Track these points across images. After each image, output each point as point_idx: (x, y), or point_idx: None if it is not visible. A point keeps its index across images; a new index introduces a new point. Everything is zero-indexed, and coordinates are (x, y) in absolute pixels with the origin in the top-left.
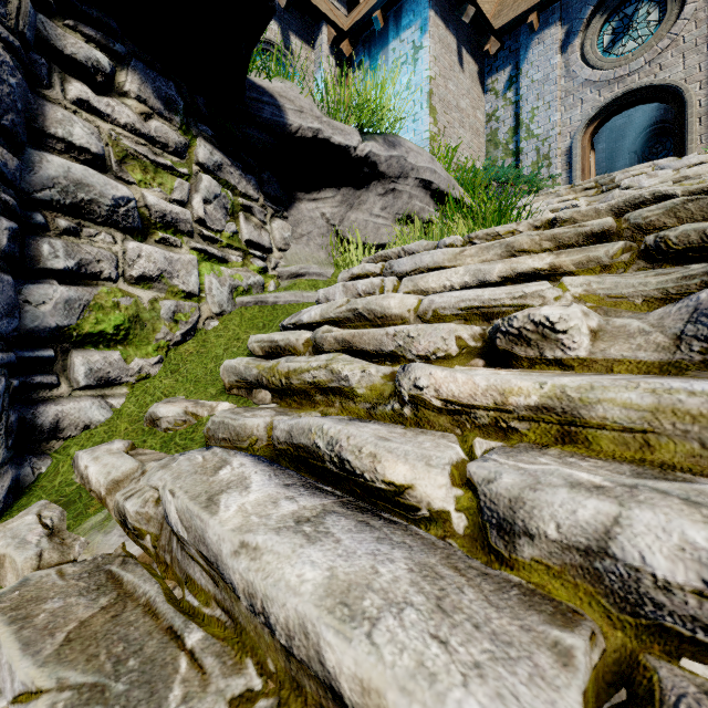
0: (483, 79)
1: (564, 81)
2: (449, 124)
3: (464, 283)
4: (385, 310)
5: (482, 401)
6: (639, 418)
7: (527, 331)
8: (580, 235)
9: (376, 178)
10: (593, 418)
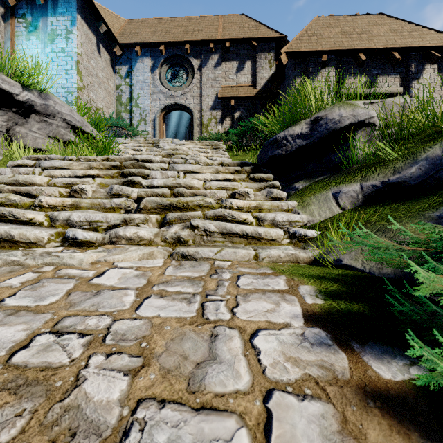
0: (114, 65)
1: (152, 86)
2: (91, 84)
3: (69, 175)
4: (34, 181)
5: (59, 204)
6: (88, 205)
7: (78, 190)
8: (111, 166)
9: (34, 112)
10: (81, 206)
